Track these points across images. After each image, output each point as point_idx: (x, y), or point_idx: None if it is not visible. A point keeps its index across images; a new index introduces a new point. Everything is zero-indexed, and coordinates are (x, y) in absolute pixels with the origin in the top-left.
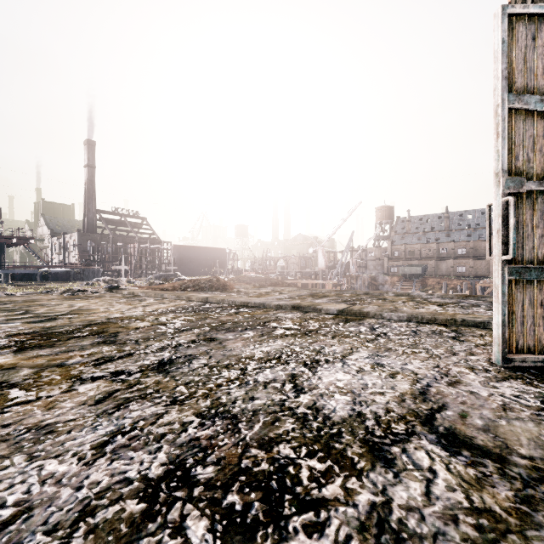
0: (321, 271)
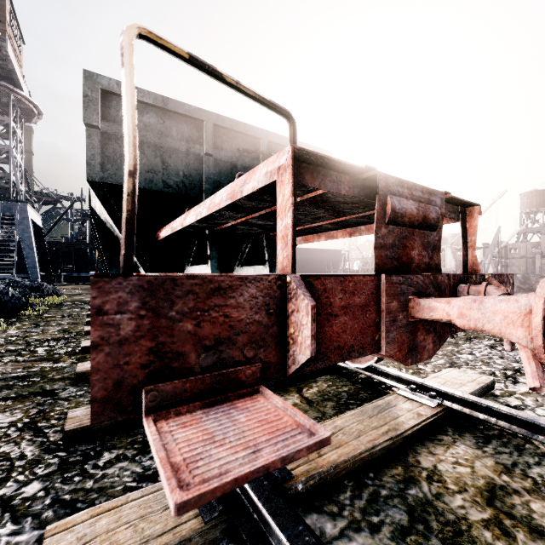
0: (452, 272)
